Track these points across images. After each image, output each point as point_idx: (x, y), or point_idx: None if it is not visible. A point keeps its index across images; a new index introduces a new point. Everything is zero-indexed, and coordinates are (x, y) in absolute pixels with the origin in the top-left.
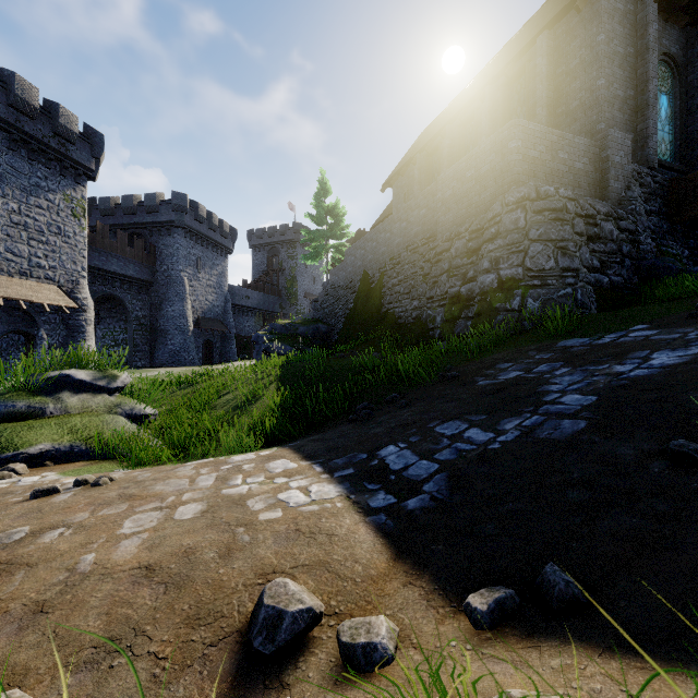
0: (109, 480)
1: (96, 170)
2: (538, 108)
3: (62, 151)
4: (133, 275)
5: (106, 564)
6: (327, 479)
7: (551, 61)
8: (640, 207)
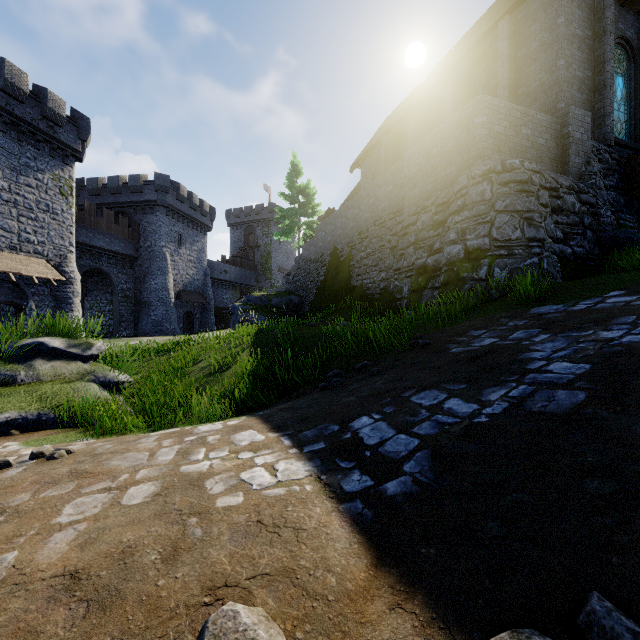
0: (66, 452)
1: (83, 152)
2: (499, 89)
3: (50, 133)
4: (118, 250)
5: (25, 568)
6: (296, 454)
7: (512, 44)
8: (600, 182)
